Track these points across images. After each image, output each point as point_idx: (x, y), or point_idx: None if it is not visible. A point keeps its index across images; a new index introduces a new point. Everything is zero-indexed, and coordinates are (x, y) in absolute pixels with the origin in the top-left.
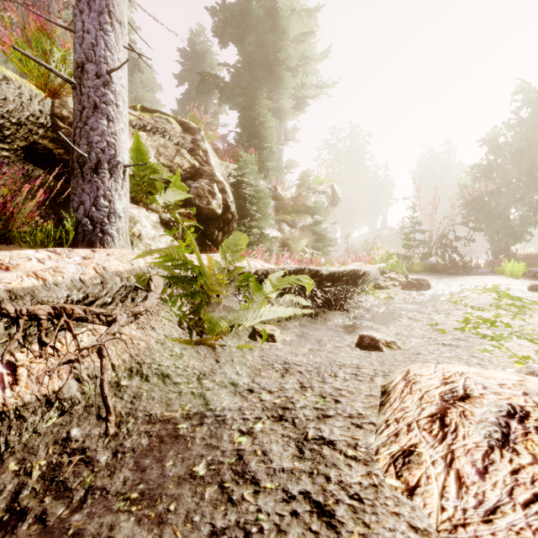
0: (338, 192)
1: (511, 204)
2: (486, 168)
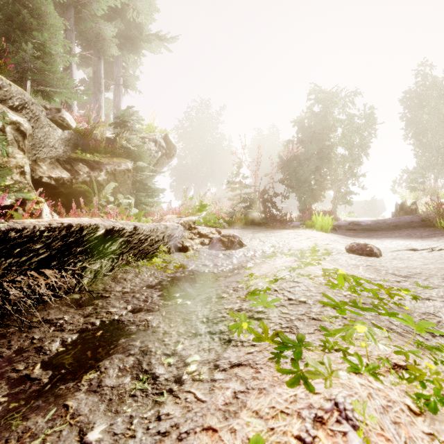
0: (175, 145)
1: (312, 173)
2: (296, 144)
